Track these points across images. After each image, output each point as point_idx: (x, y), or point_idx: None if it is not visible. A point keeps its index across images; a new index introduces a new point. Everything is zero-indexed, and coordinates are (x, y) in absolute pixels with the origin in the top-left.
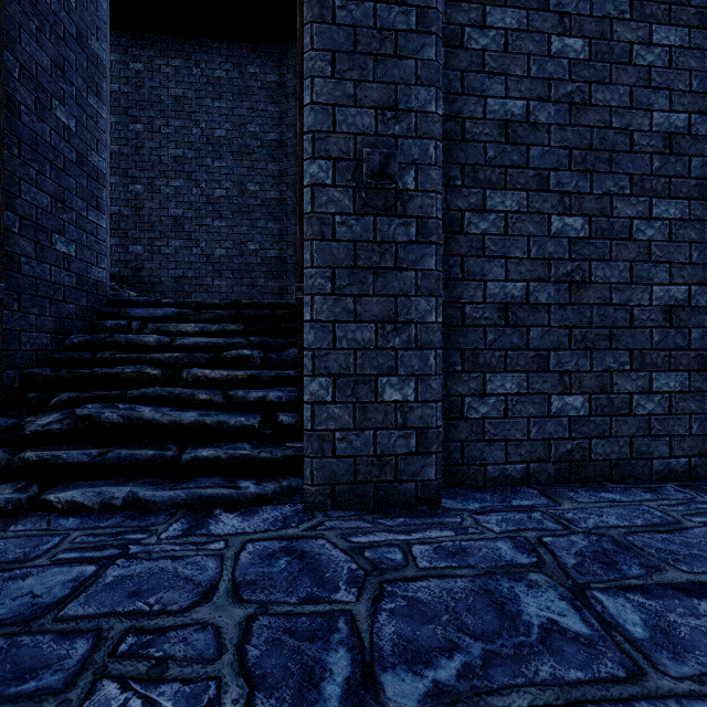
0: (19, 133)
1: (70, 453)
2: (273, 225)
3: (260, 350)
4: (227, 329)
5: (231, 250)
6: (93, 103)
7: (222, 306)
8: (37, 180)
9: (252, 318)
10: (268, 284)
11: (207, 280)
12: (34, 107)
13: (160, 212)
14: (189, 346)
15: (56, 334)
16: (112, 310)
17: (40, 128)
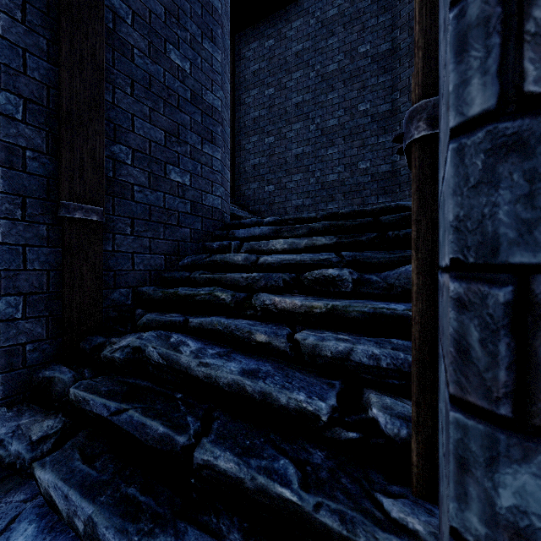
0: (132, 74)
1: (95, 400)
2: (384, 139)
3: (352, 269)
4: (316, 244)
5: (342, 173)
6: (208, 47)
7: (318, 219)
8: (150, 117)
9: (349, 229)
10: (379, 200)
11: (321, 205)
12: (148, 51)
13: (285, 154)
14: (272, 264)
15: (171, 255)
16: (223, 233)
17: (154, 70)
